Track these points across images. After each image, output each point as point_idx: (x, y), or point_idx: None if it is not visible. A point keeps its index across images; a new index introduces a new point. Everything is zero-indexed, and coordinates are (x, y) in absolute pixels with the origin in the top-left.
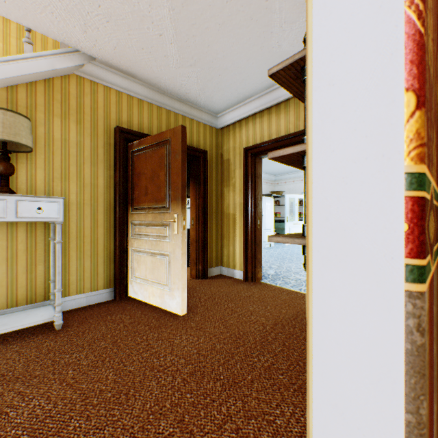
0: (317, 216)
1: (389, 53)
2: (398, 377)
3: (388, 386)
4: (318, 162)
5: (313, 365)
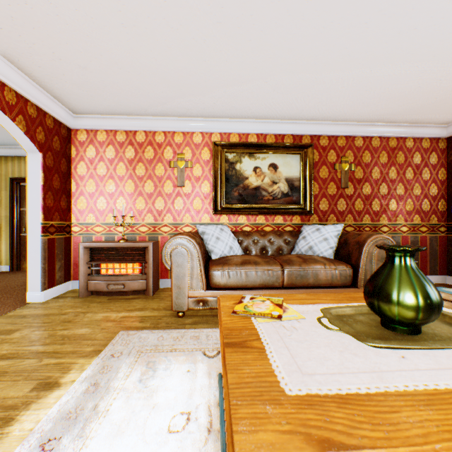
0: (29, 228)
1: (39, 206)
2: (40, 250)
3: (39, 252)
4: (29, 219)
5: (28, 254)
